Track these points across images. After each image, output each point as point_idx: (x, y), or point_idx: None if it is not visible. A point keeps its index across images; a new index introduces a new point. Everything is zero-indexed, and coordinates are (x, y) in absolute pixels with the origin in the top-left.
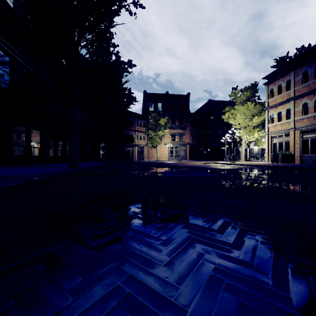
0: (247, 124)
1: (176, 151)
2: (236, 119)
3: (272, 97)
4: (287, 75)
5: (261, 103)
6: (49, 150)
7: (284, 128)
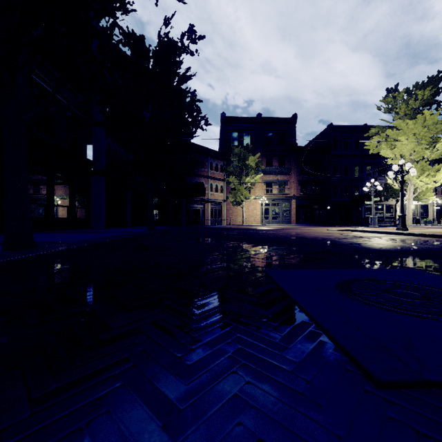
0: (420, 156)
1: (274, 210)
2: (397, 147)
3: None
4: None
5: None
6: None
7: None
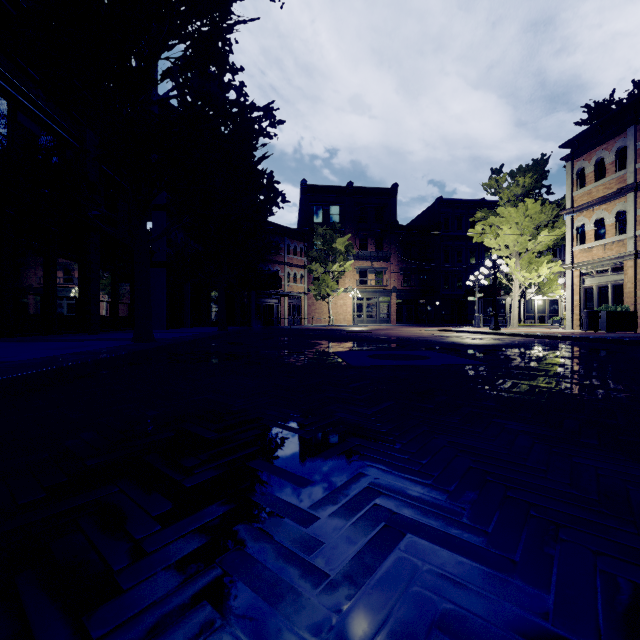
0: (524, 247)
1: (369, 307)
2: (500, 237)
3: (583, 186)
4: (618, 137)
5: (555, 202)
6: (97, 304)
7: (610, 253)
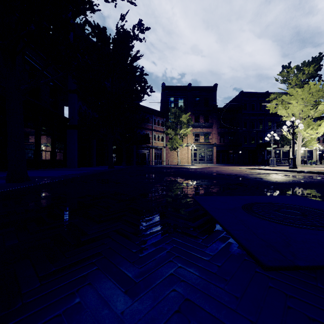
0: (306, 114)
1: (200, 154)
2: (290, 108)
3: None
4: None
5: None
6: None
7: None
